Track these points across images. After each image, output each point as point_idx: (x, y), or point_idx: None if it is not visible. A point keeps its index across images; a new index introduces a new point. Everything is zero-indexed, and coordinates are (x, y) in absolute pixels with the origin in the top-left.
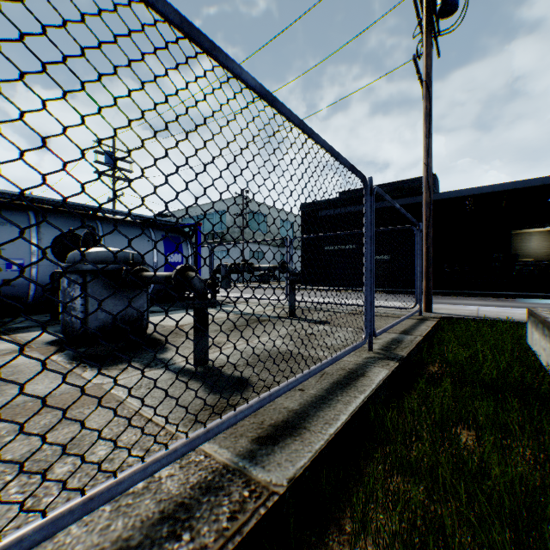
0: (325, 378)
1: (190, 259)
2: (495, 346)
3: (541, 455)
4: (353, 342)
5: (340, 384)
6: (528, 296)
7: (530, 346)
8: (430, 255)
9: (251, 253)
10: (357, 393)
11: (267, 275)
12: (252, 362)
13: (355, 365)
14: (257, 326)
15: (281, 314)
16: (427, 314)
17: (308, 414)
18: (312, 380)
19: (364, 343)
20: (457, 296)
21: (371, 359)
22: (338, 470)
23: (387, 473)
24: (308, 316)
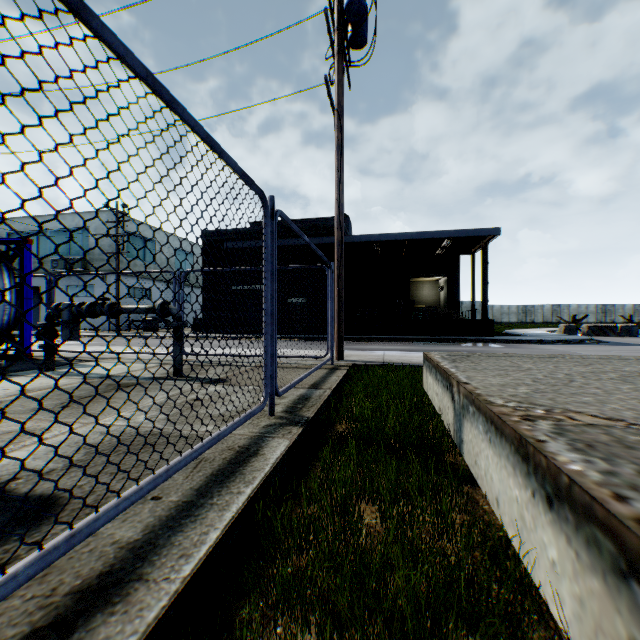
0: (201, 469)
1: (8, 294)
2: (398, 394)
3: (441, 523)
4: (253, 405)
5: (222, 475)
6: (422, 339)
7: (426, 391)
8: (342, 299)
9: (131, 290)
10: (242, 485)
11: (156, 320)
12: (83, 460)
13: (248, 440)
14: (116, 396)
15: (162, 373)
16: (339, 362)
17: (154, 546)
18: (179, 475)
19: (263, 407)
20: (368, 342)
21: (271, 427)
22: (194, 635)
23: (270, 612)
24: (200, 374)
